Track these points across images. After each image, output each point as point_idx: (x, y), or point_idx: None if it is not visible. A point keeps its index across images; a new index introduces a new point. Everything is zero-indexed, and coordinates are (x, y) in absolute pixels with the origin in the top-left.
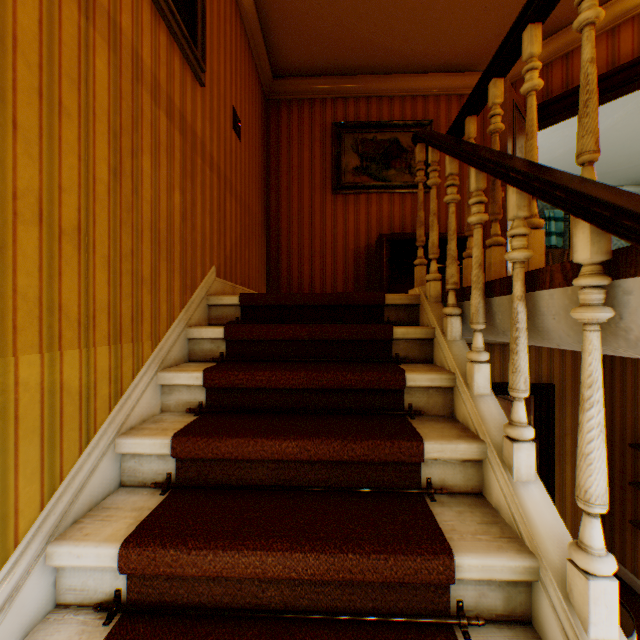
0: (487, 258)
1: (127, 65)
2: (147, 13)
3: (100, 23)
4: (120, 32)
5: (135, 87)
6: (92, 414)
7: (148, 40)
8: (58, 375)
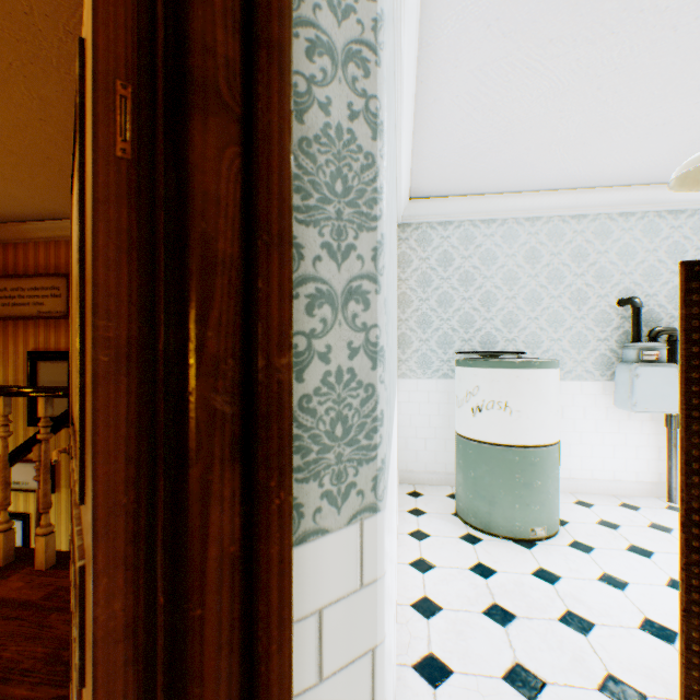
0: (13, 534)
1: None
2: None
3: None
4: None
5: None
6: None
7: None
8: None
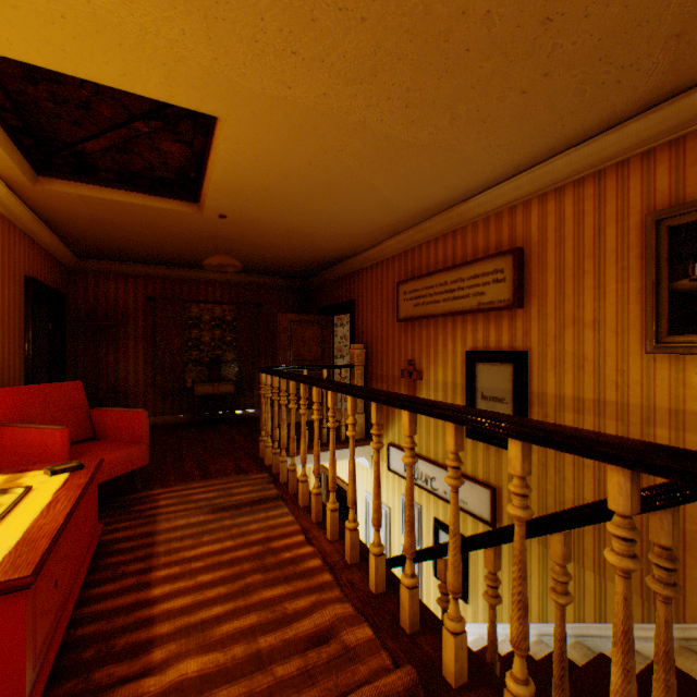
0: None
1: (634, 420)
2: (661, 368)
3: (608, 412)
4: (626, 405)
5: (644, 430)
6: (602, 610)
7: (662, 387)
8: (581, 576)
